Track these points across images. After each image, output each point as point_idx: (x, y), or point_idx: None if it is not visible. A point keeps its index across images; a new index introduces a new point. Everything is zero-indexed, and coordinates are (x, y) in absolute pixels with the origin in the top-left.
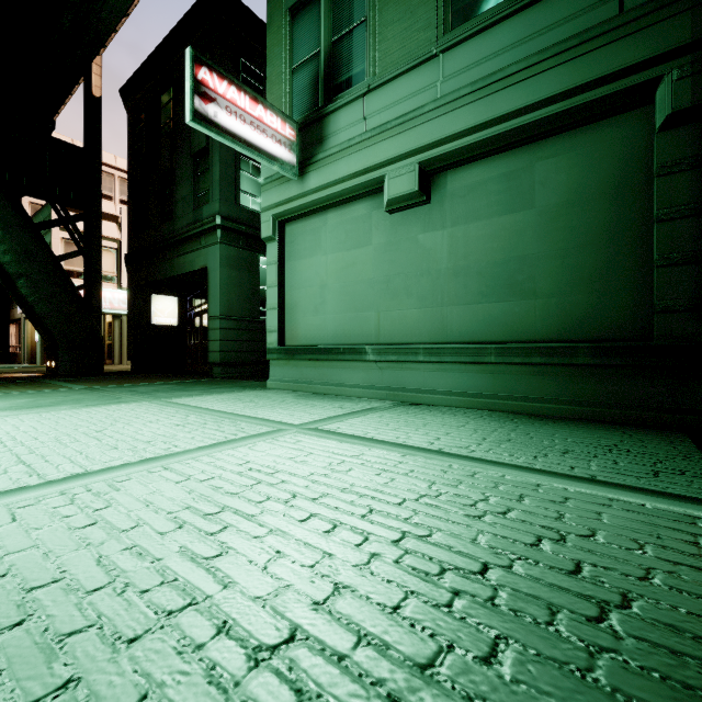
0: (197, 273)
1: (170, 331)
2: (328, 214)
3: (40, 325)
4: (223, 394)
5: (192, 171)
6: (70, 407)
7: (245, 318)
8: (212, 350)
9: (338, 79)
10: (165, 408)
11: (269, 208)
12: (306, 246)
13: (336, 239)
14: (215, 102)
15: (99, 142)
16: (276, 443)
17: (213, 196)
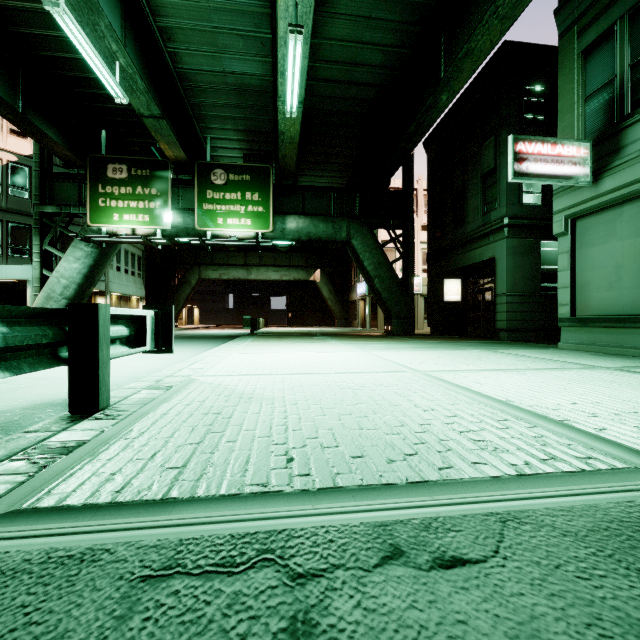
0: (484, 262)
1: (455, 305)
2: (624, 207)
3: (383, 304)
4: (524, 349)
5: (481, 187)
6: (441, 349)
7: (526, 294)
8: (499, 319)
9: (636, 96)
10: (496, 353)
11: (560, 211)
12: (599, 235)
13: (633, 227)
14: (526, 160)
15: (412, 183)
16: (595, 372)
17: (500, 203)
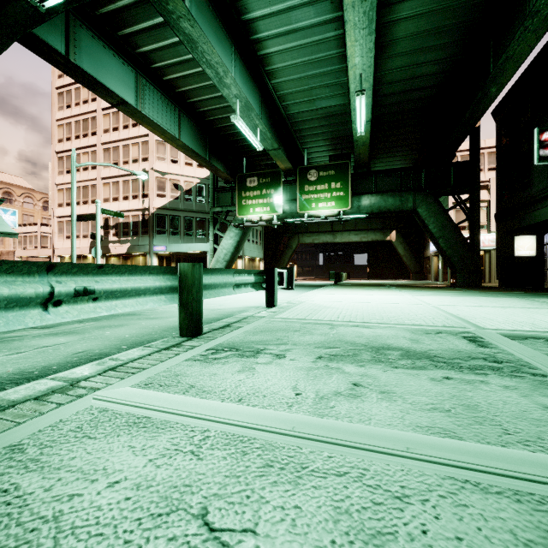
0: None
1: (528, 260)
2: None
3: (448, 261)
4: None
5: None
6: (477, 296)
7: None
8: None
9: None
10: (522, 300)
11: None
12: None
13: None
14: None
15: (478, 152)
16: None
17: None
